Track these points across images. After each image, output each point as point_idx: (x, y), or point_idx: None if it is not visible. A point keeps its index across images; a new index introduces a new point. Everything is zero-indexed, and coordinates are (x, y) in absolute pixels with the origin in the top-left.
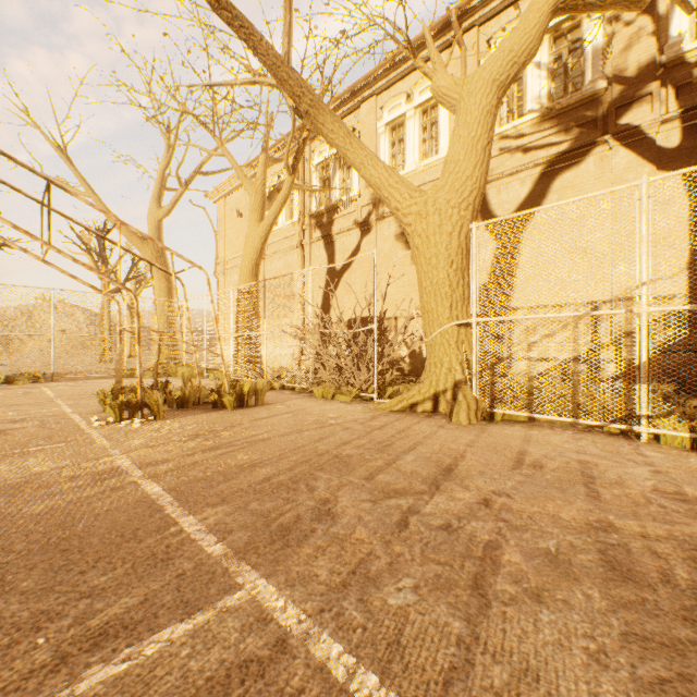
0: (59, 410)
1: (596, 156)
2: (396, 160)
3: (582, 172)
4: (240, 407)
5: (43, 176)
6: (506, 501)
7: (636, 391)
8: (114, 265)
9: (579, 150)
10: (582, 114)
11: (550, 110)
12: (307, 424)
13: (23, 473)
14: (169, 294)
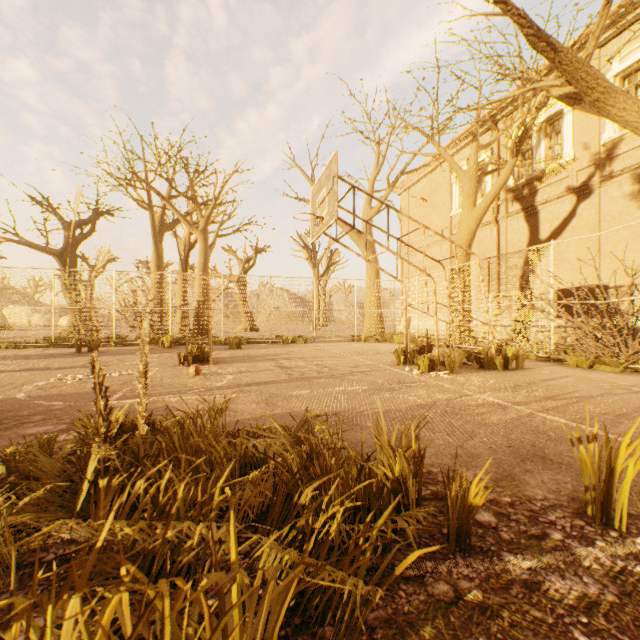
0: (363, 361)
1: None
2: None
3: None
4: (503, 369)
5: (385, 204)
6: None
7: None
8: (321, 256)
9: None
10: None
11: None
12: (608, 388)
13: (434, 398)
14: (377, 276)
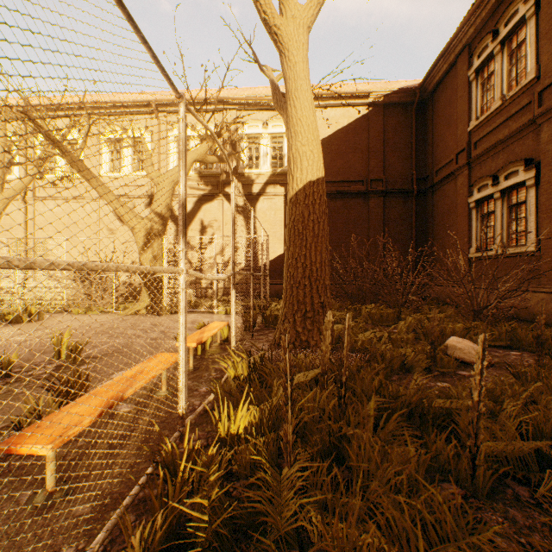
0: None
1: (218, 200)
2: (116, 164)
3: (213, 206)
4: (30, 322)
5: None
6: (172, 327)
7: (214, 299)
8: None
9: (212, 196)
10: (213, 181)
11: (201, 173)
12: (88, 322)
13: None
14: None
